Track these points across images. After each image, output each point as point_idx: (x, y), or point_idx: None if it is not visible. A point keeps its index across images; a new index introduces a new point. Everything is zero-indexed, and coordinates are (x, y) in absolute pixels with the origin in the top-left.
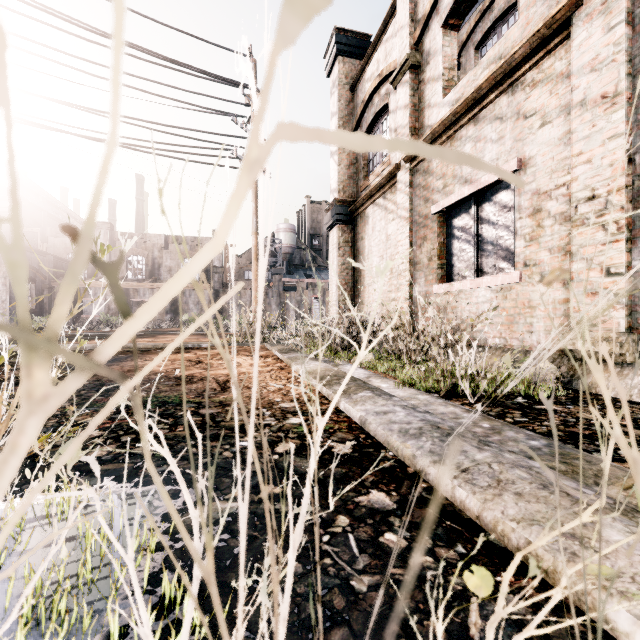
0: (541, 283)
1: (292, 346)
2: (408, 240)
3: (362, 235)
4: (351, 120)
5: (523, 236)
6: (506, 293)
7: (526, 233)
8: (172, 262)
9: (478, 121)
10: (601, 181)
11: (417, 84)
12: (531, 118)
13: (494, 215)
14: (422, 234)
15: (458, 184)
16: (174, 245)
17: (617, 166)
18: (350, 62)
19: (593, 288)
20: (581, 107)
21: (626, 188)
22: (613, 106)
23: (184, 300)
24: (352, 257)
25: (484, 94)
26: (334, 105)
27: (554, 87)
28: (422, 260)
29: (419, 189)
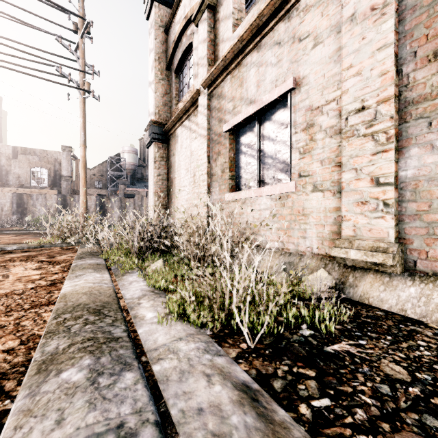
0: (314, 192)
1: (99, 248)
2: (206, 155)
3: (173, 152)
4: (166, 57)
5: (298, 149)
6: (283, 201)
7: (301, 146)
8: (21, 170)
9: (260, 48)
10: (371, 92)
11: (213, 23)
12: (305, 40)
13: (273, 132)
14: (217, 150)
15: (244, 105)
16: (23, 155)
17: (386, 76)
18: (165, 9)
19: (363, 197)
20: (351, 22)
21: (395, 98)
22: (382, 17)
23: (31, 203)
24: (166, 170)
25: (265, 21)
26: (151, 42)
27: (325, 9)
28: (217, 172)
29: (215, 111)
